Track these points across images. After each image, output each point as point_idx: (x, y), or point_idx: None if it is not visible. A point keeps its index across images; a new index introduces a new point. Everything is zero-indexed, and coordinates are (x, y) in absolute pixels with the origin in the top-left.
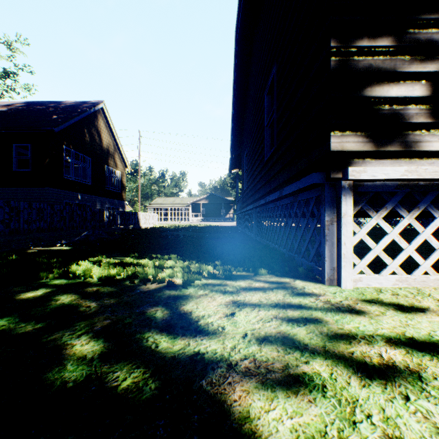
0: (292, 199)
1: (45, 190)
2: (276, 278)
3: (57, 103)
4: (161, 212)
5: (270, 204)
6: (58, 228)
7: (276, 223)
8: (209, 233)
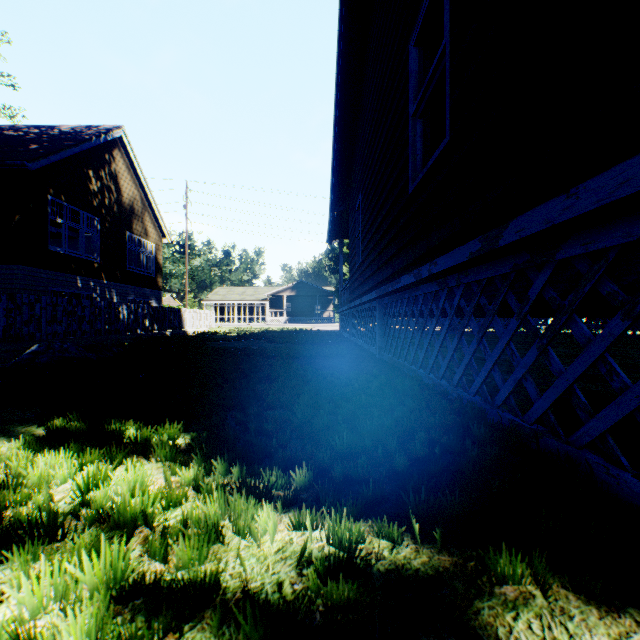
0: (524, 258)
1: (13, 269)
2: (594, 623)
3: (45, 128)
4: (224, 310)
5: (424, 286)
6: (24, 335)
7: (442, 328)
8: (293, 344)
